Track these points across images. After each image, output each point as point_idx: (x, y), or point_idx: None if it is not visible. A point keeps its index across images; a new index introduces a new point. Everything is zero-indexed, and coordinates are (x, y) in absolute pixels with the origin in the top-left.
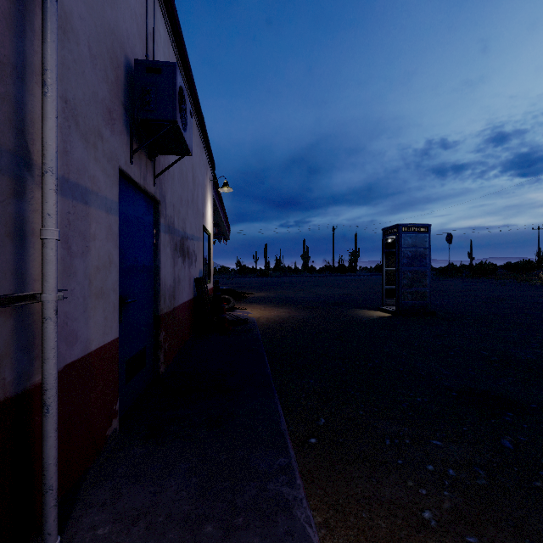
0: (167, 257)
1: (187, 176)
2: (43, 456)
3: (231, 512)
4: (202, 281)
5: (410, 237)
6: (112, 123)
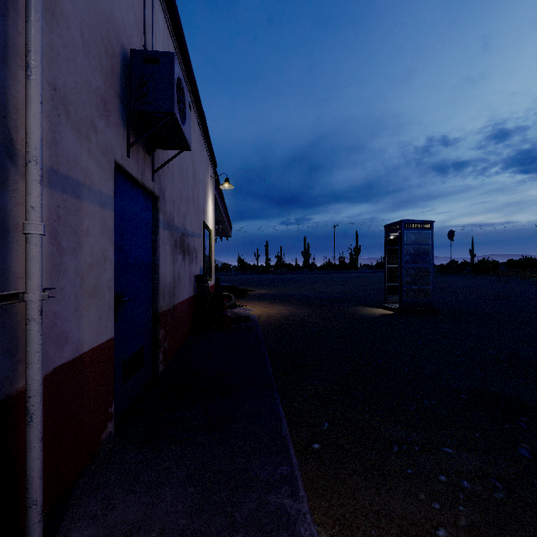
0: (166, 254)
1: (188, 172)
2: (26, 469)
3: (229, 528)
4: (203, 278)
5: (413, 234)
6: (107, 114)
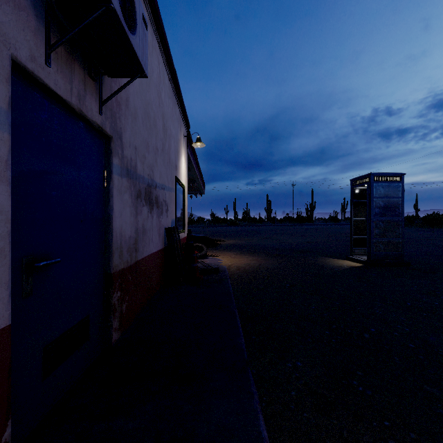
0: (125, 204)
1: (156, 122)
2: None
3: None
4: (173, 230)
5: (382, 187)
6: None
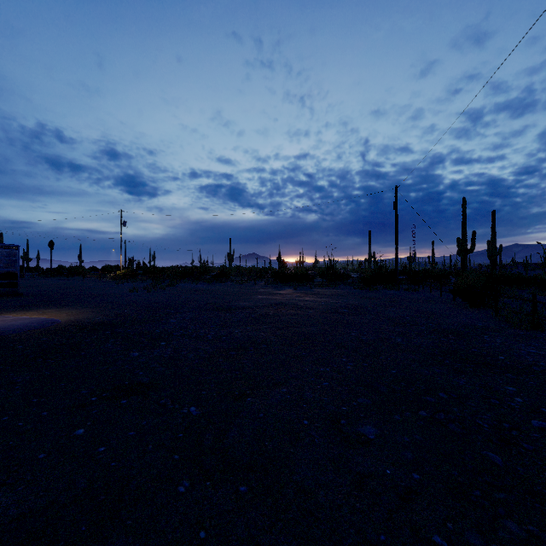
0: None
1: None
2: None
3: None
4: None
5: (6, 252)
6: None
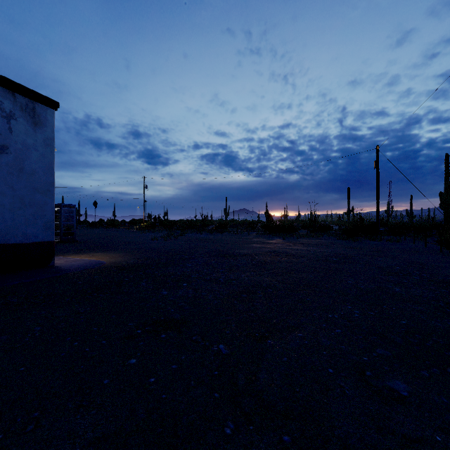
0: None
1: None
2: None
3: None
4: None
5: (66, 210)
6: None
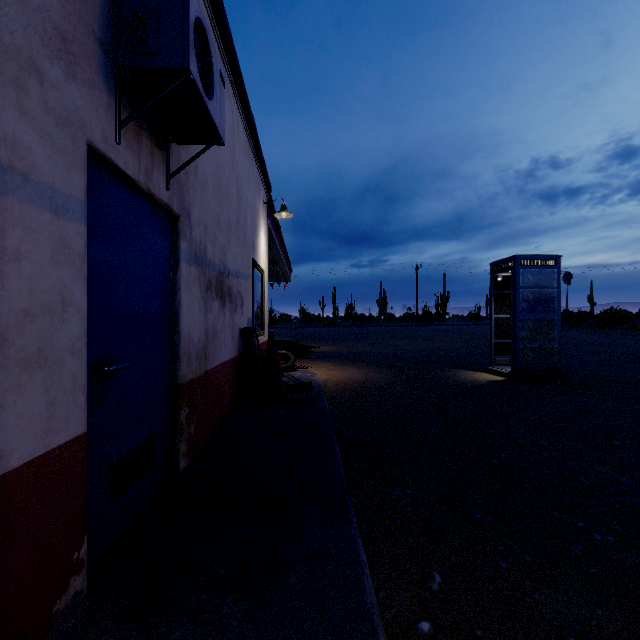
0: (193, 299)
1: (229, 190)
2: None
3: None
4: (250, 332)
5: (531, 274)
6: (69, 60)
